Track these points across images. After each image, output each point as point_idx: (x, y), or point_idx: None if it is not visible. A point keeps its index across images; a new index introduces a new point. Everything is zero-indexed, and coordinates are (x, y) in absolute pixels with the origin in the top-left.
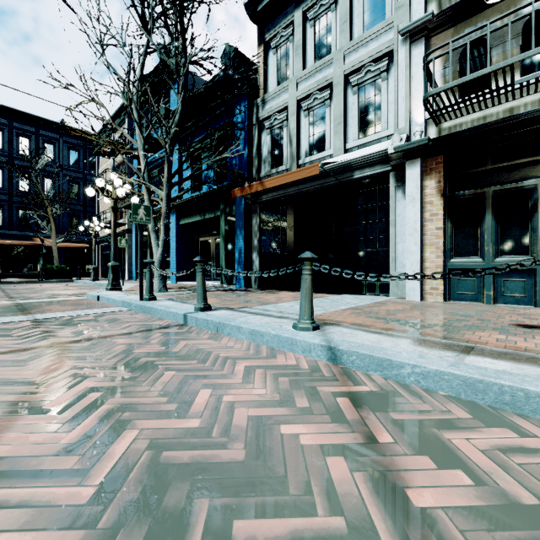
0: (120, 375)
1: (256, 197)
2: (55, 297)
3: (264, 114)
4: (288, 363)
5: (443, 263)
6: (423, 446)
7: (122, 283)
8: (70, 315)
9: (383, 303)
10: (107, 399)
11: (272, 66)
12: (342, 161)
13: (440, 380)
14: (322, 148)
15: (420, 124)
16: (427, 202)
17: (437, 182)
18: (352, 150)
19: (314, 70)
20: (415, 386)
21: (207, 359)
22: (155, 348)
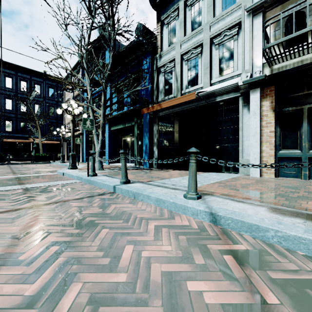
0: (72, 232)
1: (155, 114)
2: (39, 173)
3: (160, 64)
4: (183, 223)
5: (274, 153)
6: (305, 309)
7: (78, 164)
8: (46, 185)
9: (236, 178)
10: (62, 252)
11: (165, 35)
12: (209, 91)
13: (298, 242)
14: (196, 83)
15: (259, 66)
16: (264, 115)
17: (270, 102)
18: (215, 84)
19: (191, 36)
20: (278, 246)
21: (129, 219)
22: (96, 210)
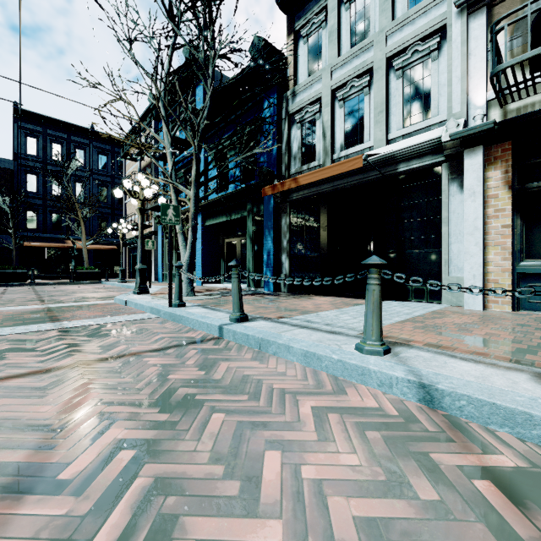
0: (155, 418)
1: (285, 196)
2: (84, 300)
3: (294, 107)
4: (366, 403)
5: (511, 267)
6: None
7: (149, 286)
8: (98, 324)
9: (440, 312)
10: (142, 464)
11: (303, 56)
12: (385, 153)
13: None
14: (360, 140)
15: (480, 107)
16: (490, 195)
17: (503, 172)
18: (395, 141)
19: (351, 56)
20: None
21: (258, 392)
22: (193, 373)
